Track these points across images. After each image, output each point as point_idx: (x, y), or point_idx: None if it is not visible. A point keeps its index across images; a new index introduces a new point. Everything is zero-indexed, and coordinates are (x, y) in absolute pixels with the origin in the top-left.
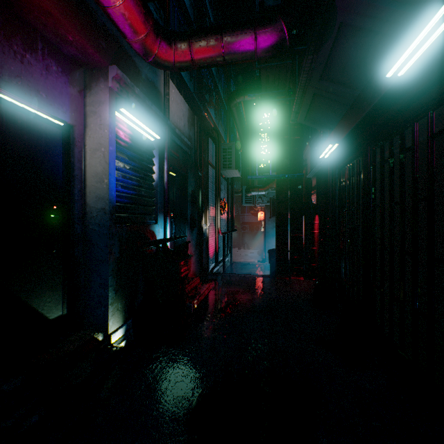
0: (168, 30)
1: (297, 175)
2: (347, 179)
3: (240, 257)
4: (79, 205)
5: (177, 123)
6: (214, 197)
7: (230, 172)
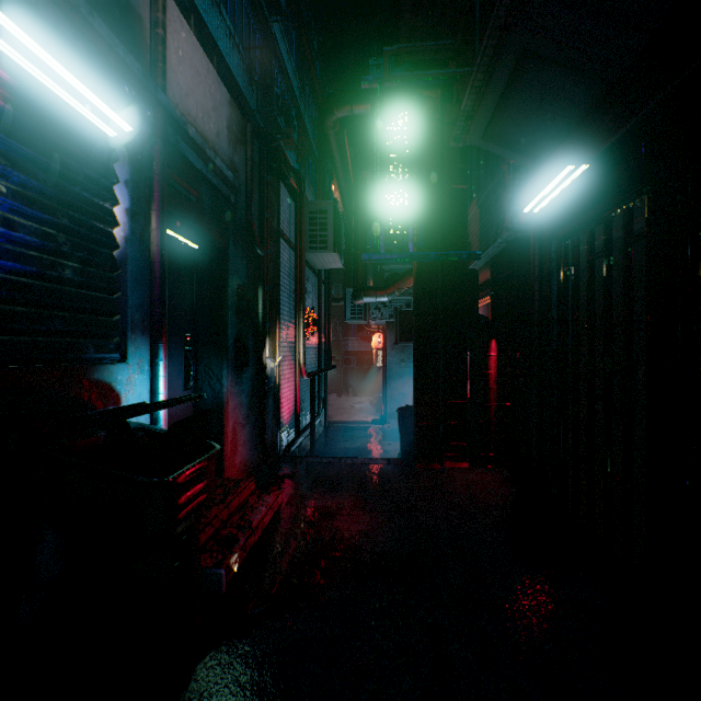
0: None
1: (468, 253)
2: (587, 258)
3: (341, 410)
4: None
5: (198, 120)
6: (292, 304)
7: (324, 258)
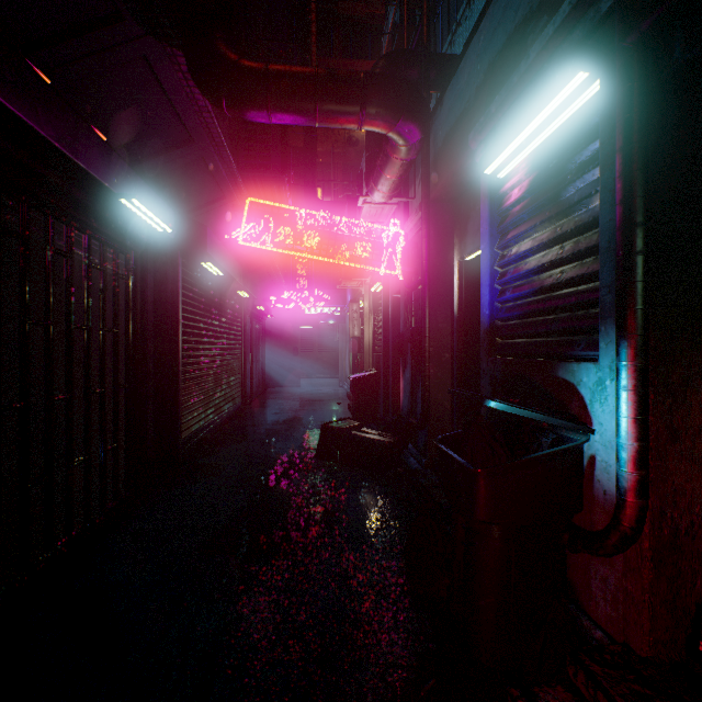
0: None
1: None
2: None
3: None
4: None
5: None
6: None
7: None
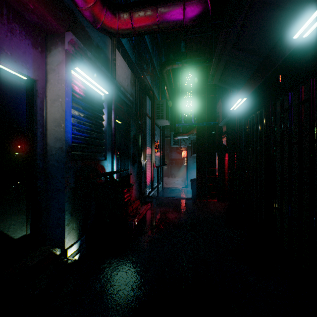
0: (113, 2)
1: (213, 123)
2: (251, 126)
3: (169, 183)
4: (41, 145)
5: (122, 83)
6: (150, 140)
7: (162, 121)
